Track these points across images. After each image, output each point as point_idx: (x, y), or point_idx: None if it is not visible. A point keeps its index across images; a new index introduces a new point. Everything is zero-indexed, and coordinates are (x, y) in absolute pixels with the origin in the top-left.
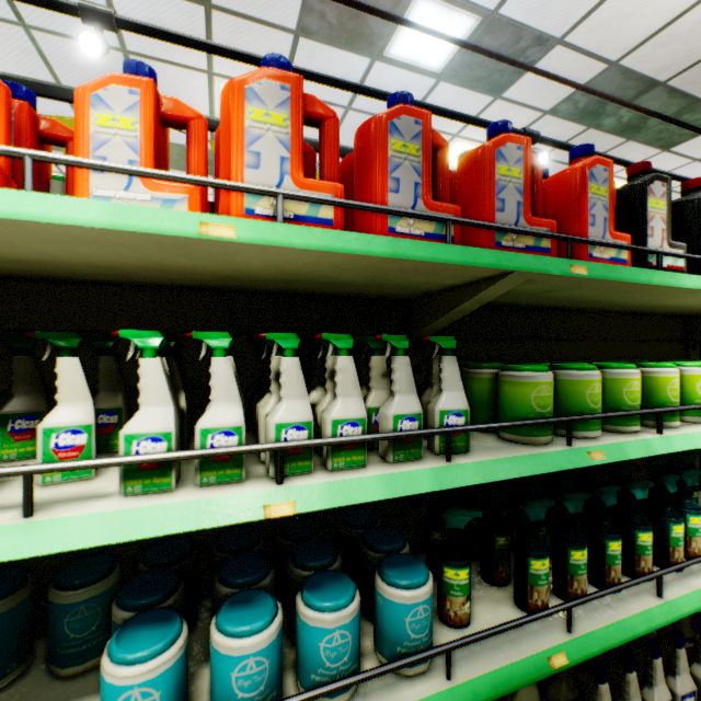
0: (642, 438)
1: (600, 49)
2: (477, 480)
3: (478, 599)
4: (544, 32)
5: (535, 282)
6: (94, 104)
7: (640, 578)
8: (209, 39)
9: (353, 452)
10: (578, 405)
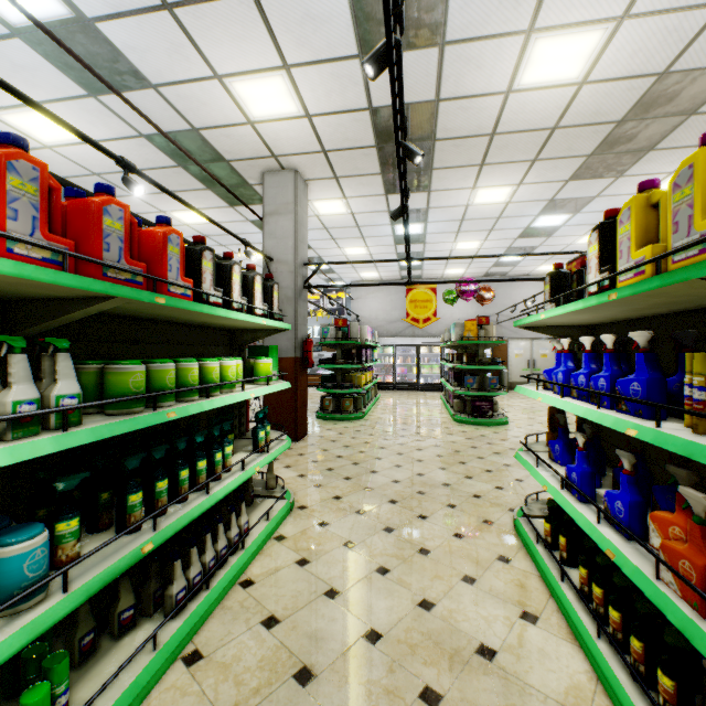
0: (199, 402)
1: (187, 114)
2: (91, 440)
3: (86, 545)
4: (142, 71)
5: (133, 303)
6: None
7: (198, 486)
8: None
9: None
10: (162, 386)
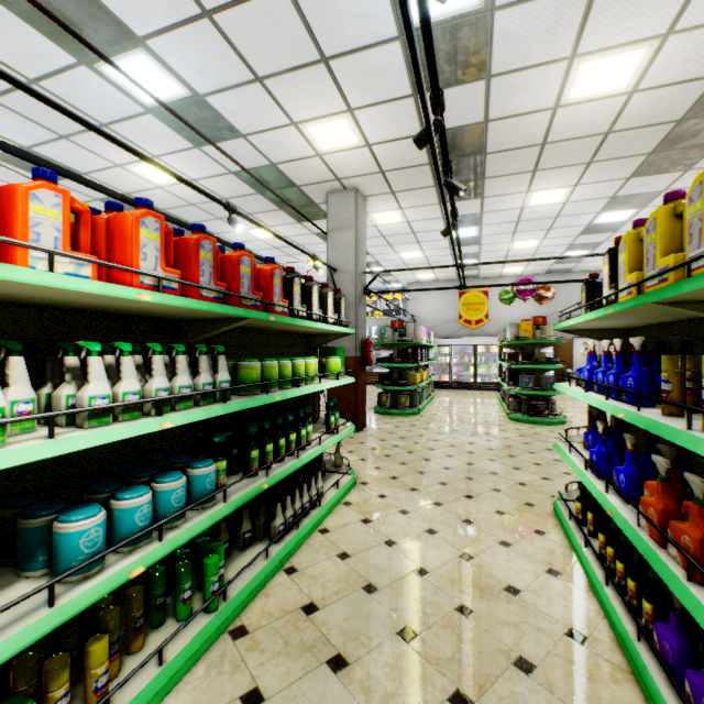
0: (292, 390)
1: (267, 153)
2: (238, 409)
3: (227, 481)
4: (235, 126)
5: (255, 320)
6: (32, 198)
7: (292, 451)
8: None
9: (188, 401)
10: (270, 377)
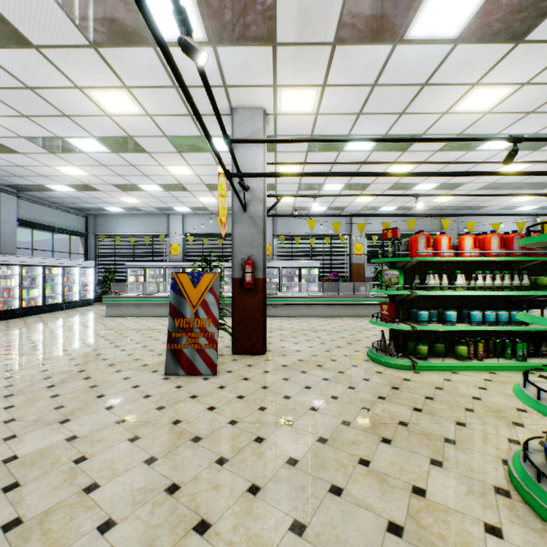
0: None
1: None
2: (531, 294)
3: (530, 324)
4: None
5: (544, 260)
6: (465, 240)
7: None
8: (398, 157)
9: (508, 289)
10: None
